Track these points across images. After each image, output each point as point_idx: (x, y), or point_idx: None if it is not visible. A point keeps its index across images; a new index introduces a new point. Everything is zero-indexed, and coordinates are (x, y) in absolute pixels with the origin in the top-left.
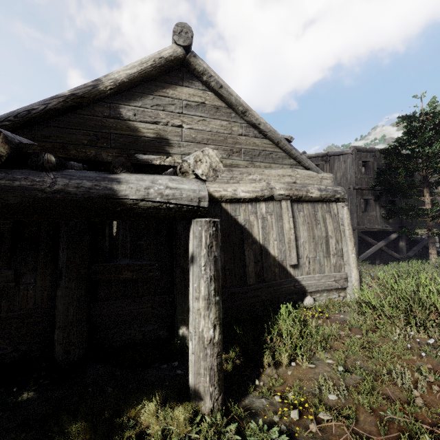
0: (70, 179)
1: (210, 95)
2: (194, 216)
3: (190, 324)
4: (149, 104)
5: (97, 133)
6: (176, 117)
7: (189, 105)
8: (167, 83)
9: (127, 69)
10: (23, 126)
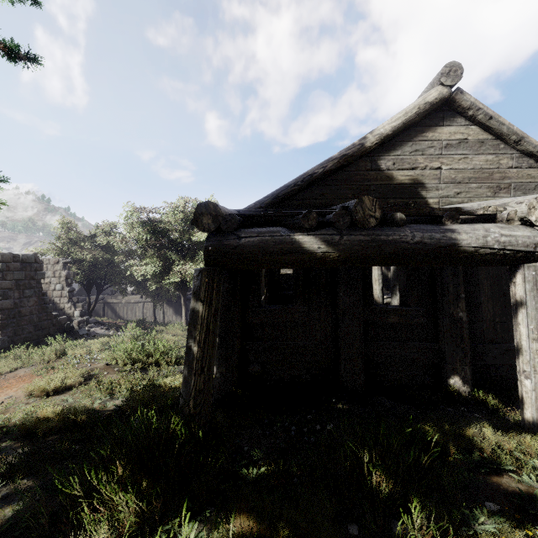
0: (422, 233)
1: (474, 129)
2: (525, 262)
3: (525, 364)
4: (408, 151)
5: (359, 187)
6: (434, 160)
7: (449, 145)
8: (426, 126)
9: (392, 122)
10: (304, 189)
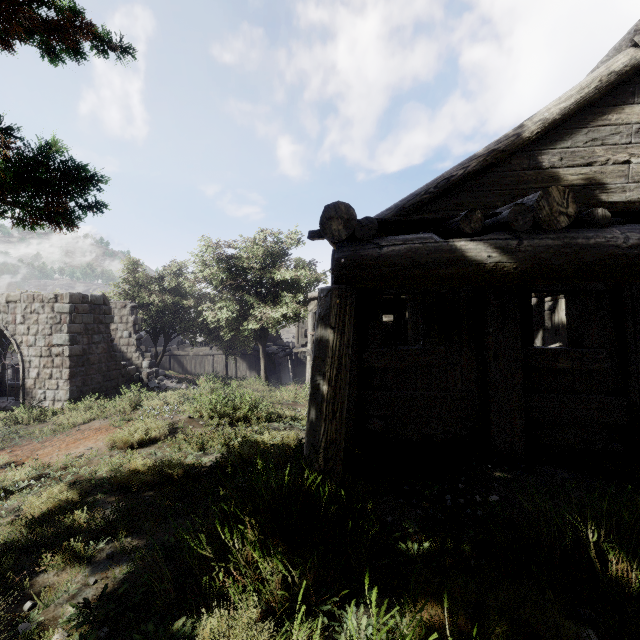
0: (639, 233)
1: None
2: None
3: None
4: (581, 141)
5: (512, 191)
6: (620, 151)
7: None
8: (609, 106)
9: (560, 103)
10: (438, 197)
